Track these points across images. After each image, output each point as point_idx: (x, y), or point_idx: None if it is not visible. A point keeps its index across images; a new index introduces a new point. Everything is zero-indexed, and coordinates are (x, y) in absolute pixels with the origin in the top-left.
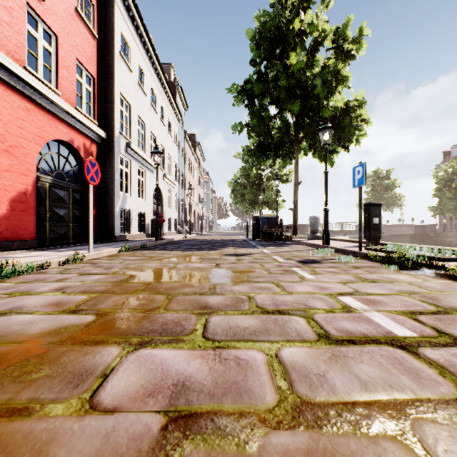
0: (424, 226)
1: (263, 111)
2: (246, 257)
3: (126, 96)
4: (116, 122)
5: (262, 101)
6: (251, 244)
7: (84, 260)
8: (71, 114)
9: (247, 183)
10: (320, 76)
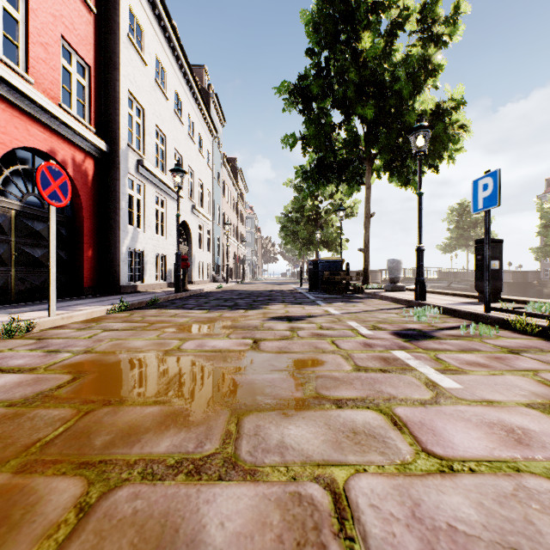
0: (525, 273)
1: (323, 116)
2: (305, 323)
3: (137, 95)
4: (121, 129)
5: (322, 105)
6: (309, 298)
7: (34, 331)
8: (49, 112)
9: (300, 217)
10: (404, 66)
